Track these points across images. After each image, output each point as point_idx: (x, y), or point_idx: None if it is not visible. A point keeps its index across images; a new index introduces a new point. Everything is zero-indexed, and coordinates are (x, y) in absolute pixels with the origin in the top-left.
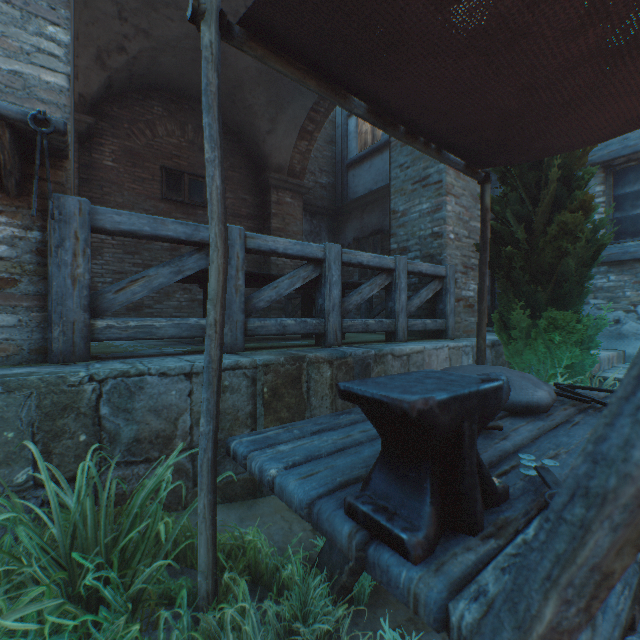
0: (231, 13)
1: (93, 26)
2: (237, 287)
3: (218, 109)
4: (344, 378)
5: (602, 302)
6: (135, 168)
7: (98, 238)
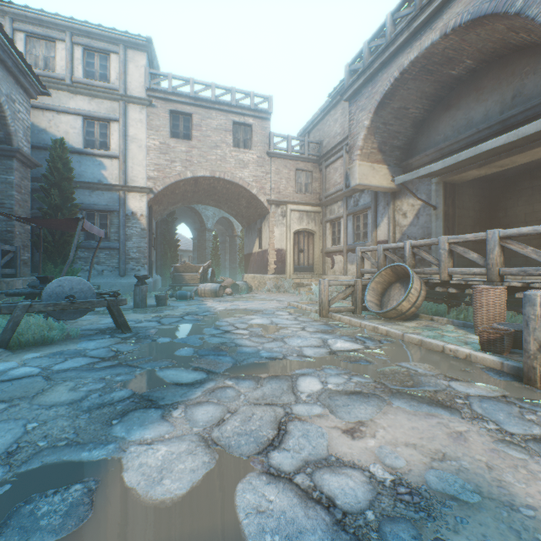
0: None
1: None
2: None
3: None
4: None
5: (83, 263)
6: None
7: None
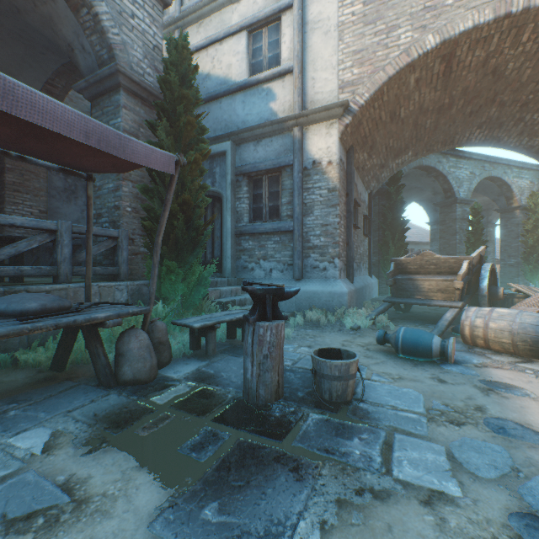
0: None
1: None
2: None
3: None
4: None
5: (247, 257)
6: None
7: None
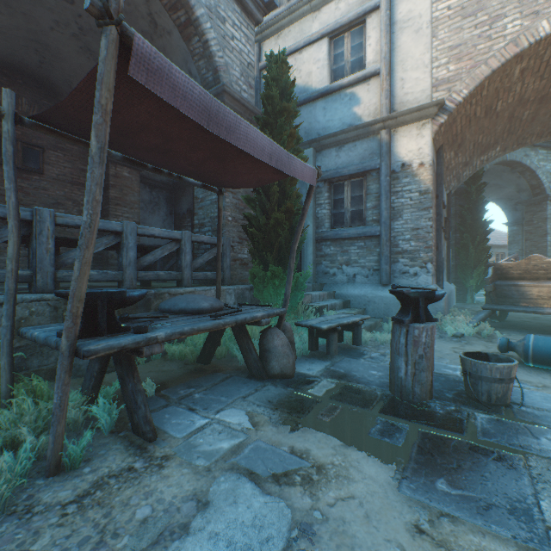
0: (62, 23)
1: None
2: (48, 249)
3: (14, 163)
4: (130, 307)
5: (328, 263)
6: None
7: None
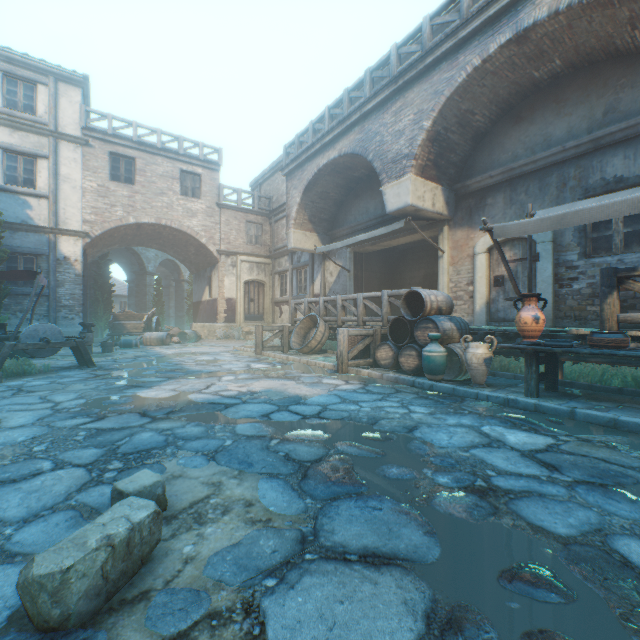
0: None
1: None
2: None
3: None
4: None
5: (3, 310)
6: None
7: None
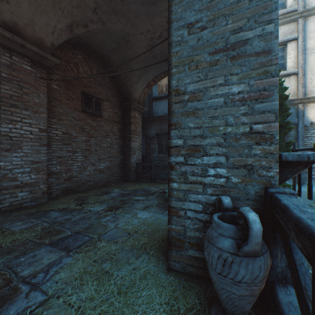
0: (152, 31)
1: (76, 8)
2: None
3: None
4: None
5: None
6: (68, 91)
7: (48, 135)
